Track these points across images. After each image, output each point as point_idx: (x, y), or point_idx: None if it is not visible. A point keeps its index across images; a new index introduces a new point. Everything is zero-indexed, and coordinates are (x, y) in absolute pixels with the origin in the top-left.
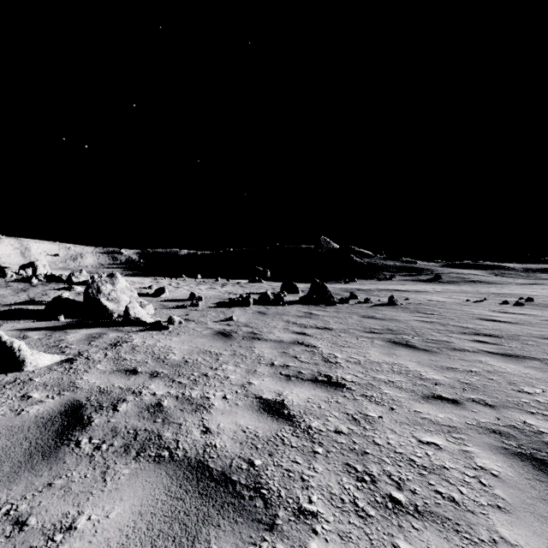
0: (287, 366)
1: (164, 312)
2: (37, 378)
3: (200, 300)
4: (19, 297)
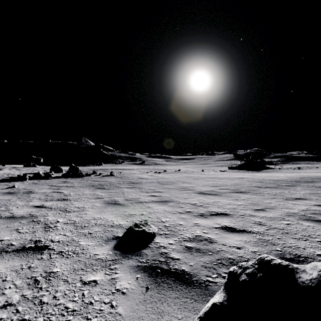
0: (47, 198)
1: None
2: None
3: None
4: None
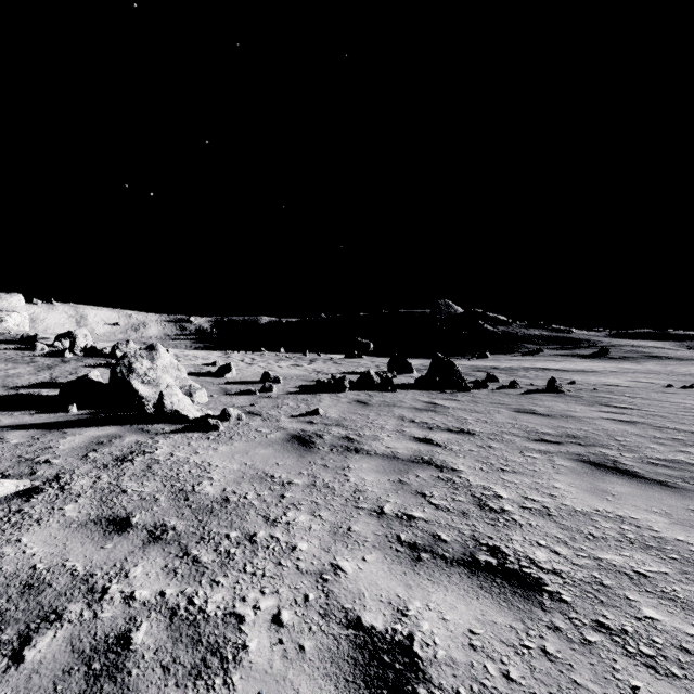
0: (409, 517)
1: (223, 399)
2: None
3: (277, 382)
4: (37, 377)
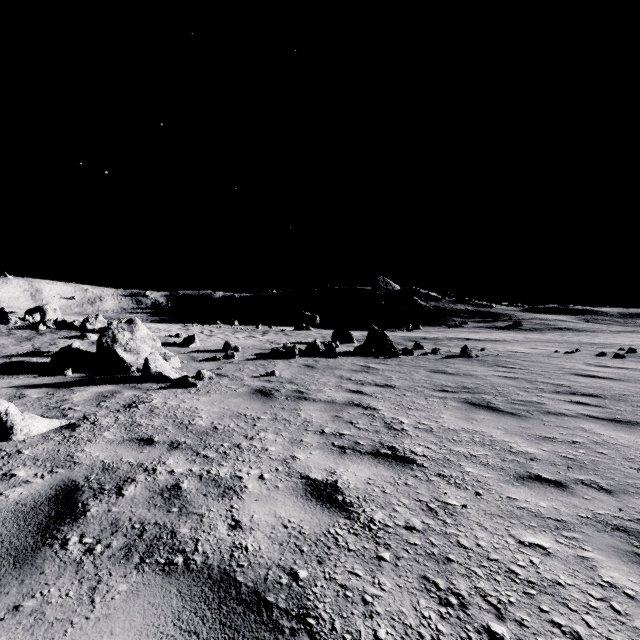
0: (340, 434)
1: (193, 365)
2: (27, 449)
3: (237, 350)
4: (22, 347)
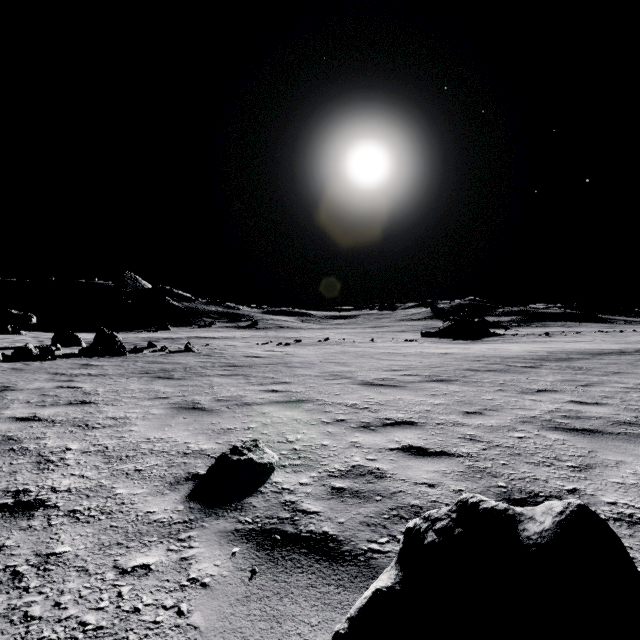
0: (44, 401)
1: None
2: None
3: None
4: None
